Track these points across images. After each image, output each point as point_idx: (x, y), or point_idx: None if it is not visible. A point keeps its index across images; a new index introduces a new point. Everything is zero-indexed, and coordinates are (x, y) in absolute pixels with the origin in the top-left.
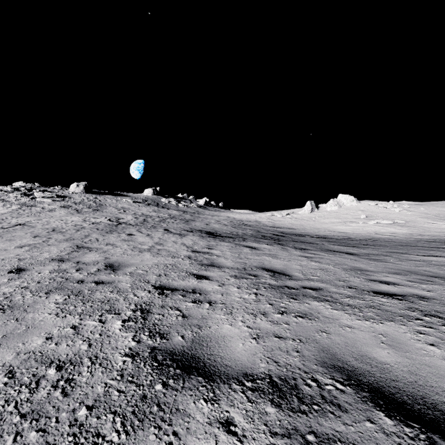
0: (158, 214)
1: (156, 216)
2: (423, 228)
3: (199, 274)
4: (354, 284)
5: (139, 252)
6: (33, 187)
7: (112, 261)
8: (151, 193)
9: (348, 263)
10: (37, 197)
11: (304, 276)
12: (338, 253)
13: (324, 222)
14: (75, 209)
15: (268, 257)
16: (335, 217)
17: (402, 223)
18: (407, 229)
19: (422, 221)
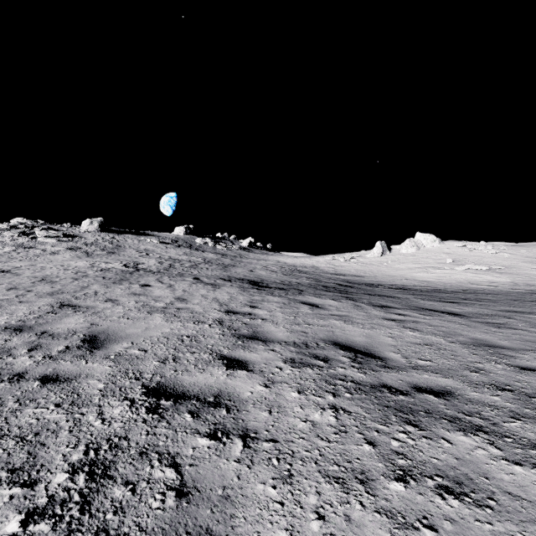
0: (189, 258)
1: (186, 260)
2: (528, 275)
3: (231, 358)
4: (502, 379)
5: (147, 314)
6: (36, 224)
7: (100, 330)
8: (182, 232)
9: (462, 332)
10: (38, 237)
11: (406, 360)
12: (436, 313)
13: (399, 267)
14: (85, 252)
15: (339, 321)
16: (413, 261)
17: (501, 269)
18: (508, 276)
19: (526, 267)
